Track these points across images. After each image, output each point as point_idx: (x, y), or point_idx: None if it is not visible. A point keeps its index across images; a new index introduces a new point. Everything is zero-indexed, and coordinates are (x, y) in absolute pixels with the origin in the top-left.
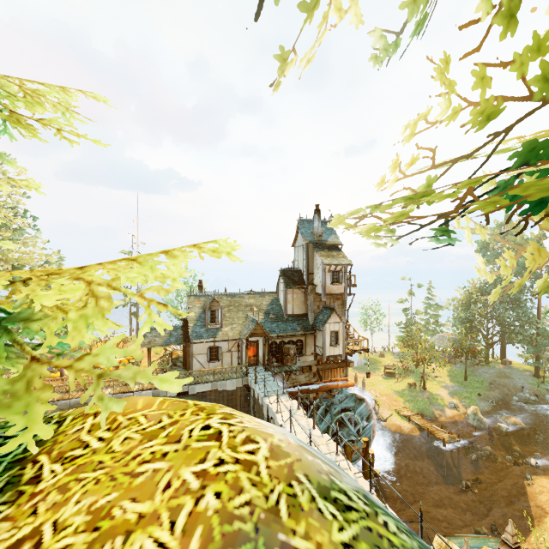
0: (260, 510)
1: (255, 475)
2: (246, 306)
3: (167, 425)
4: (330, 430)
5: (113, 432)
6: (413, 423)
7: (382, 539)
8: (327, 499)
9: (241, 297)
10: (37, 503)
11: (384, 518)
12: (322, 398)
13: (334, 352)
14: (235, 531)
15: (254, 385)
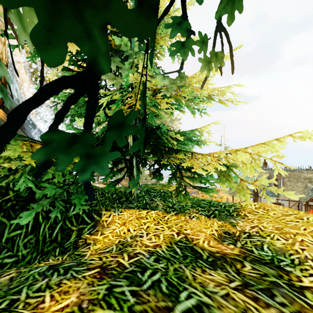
0: None
1: None
2: (305, 179)
3: (292, 214)
4: None
5: (266, 211)
6: None
7: None
8: None
9: (300, 172)
10: (251, 220)
11: None
12: None
13: None
14: None
15: None
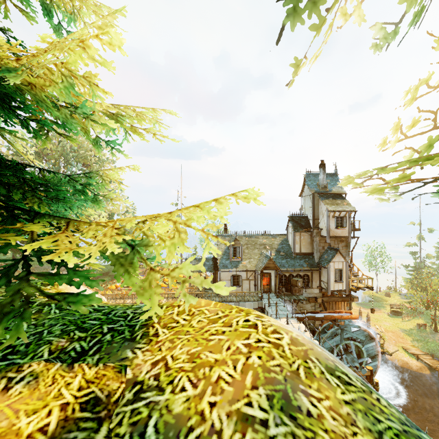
0: (286, 371)
1: (281, 352)
2: (261, 245)
3: (222, 316)
4: (334, 354)
5: (191, 317)
6: (421, 362)
7: (374, 407)
8: (332, 375)
9: (256, 237)
10: (160, 345)
11: (377, 396)
12: (327, 326)
13: (338, 287)
14: (272, 377)
15: (267, 308)
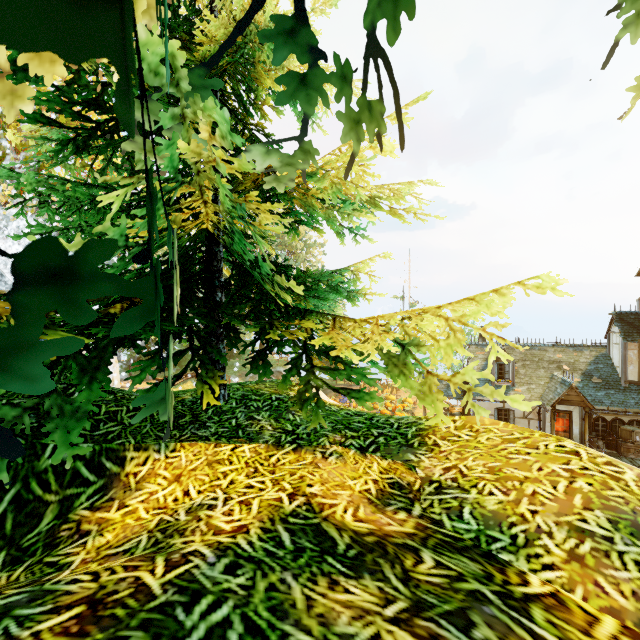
0: (634, 505)
1: (624, 486)
2: (550, 362)
3: (520, 437)
4: None
5: (475, 433)
6: None
7: None
8: None
9: (542, 349)
10: (446, 455)
11: None
12: None
13: None
14: (612, 505)
15: None
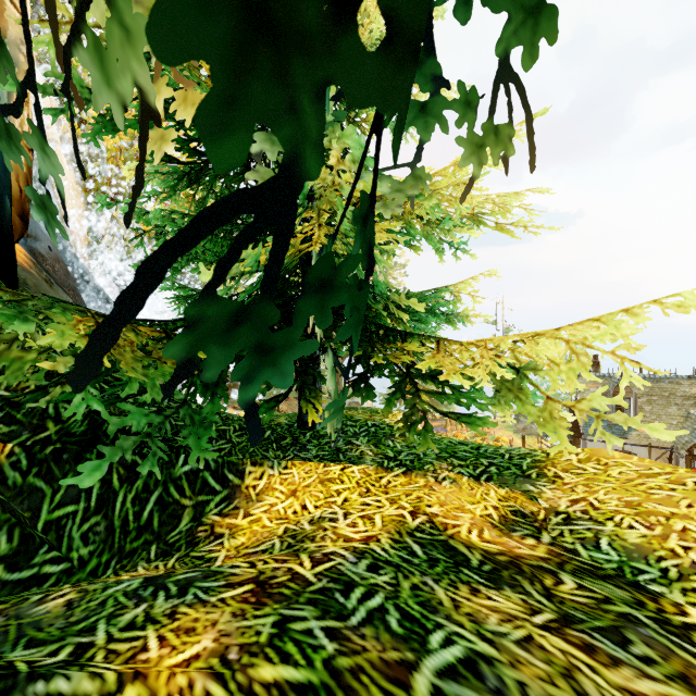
0: None
1: None
2: (685, 398)
3: (661, 473)
4: None
5: (604, 466)
6: None
7: None
8: None
9: (673, 382)
10: (571, 487)
11: None
12: None
13: None
14: None
15: None
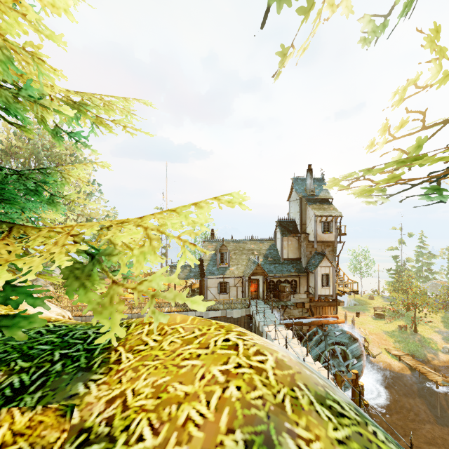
0: (270, 404)
1: (265, 378)
2: (248, 250)
3: (198, 335)
4: (321, 359)
5: (162, 337)
6: (403, 362)
7: (371, 444)
8: (323, 405)
9: (244, 243)
10: (121, 376)
11: (373, 428)
12: (314, 331)
13: (325, 292)
14: (252, 415)
15: (255, 315)
